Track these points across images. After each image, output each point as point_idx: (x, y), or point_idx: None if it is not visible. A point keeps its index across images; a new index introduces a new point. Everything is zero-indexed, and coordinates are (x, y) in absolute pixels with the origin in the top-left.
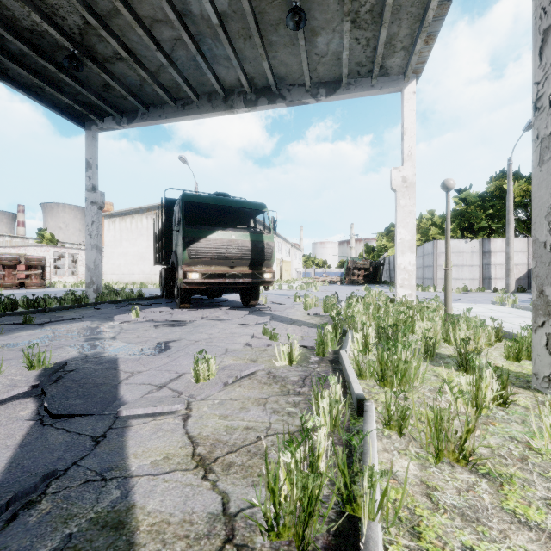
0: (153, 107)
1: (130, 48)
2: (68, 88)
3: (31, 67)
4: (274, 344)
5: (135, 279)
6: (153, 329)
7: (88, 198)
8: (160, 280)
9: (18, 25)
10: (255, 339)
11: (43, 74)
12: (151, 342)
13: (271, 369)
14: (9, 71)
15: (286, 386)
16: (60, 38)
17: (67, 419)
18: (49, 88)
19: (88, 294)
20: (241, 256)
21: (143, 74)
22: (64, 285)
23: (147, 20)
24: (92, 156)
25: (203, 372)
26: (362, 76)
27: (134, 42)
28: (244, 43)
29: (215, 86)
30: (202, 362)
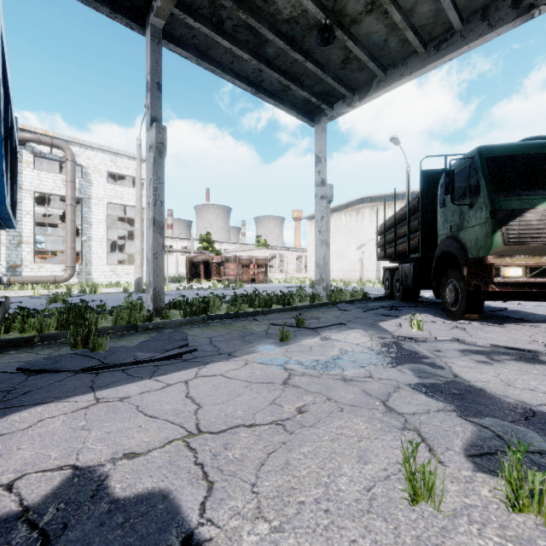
0: (392, 67)
1: None
2: (307, 80)
3: (281, 69)
4: None
5: (334, 276)
6: (496, 362)
7: (317, 193)
8: (384, 277)
9: (278, 20)
10: None
11: (289, 73)
12: None
13: None
14: (264, 81)
15: None
16: (315, 11)
17: None
18: (293, 85)
19: (317, 292)
20: None
21: (396, 18)
22: (279, 281)
23: None
24: (321, 149)
25: None
26: None
27: None
28: None
29: None
30: None
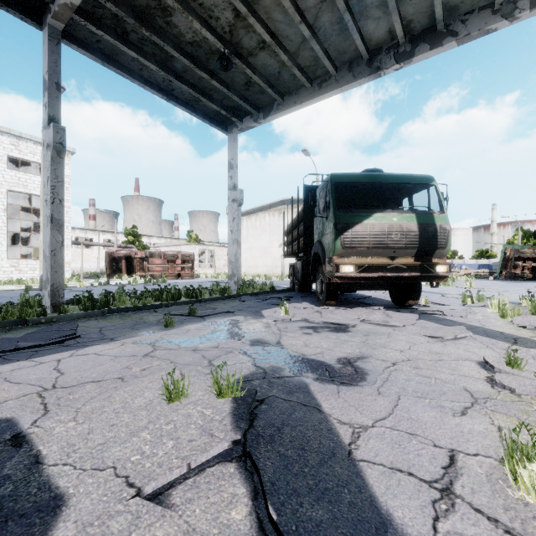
0: (288, 95)
1: (273, 31)
2: (216, 95)
3: (190, 82)
4: None
5: (259, 271)
6: (315, 333)
7: (229, 196)
8: (289, 272)
9: (182, 41)
10: (503, 375)
11: (198, 86)
12: (330, 356)
13: None
14: (175, 90)
15: None
16: (214, 41)
17: None
18: (202, 98)
19: (229, 286)
20: (405, 244)
21: (283, 57)
22: (206, 276)
23: None
24: (233, 157)
25: None
26: None
27: (278, 22)
28: None
29: (359, 48)
30: None
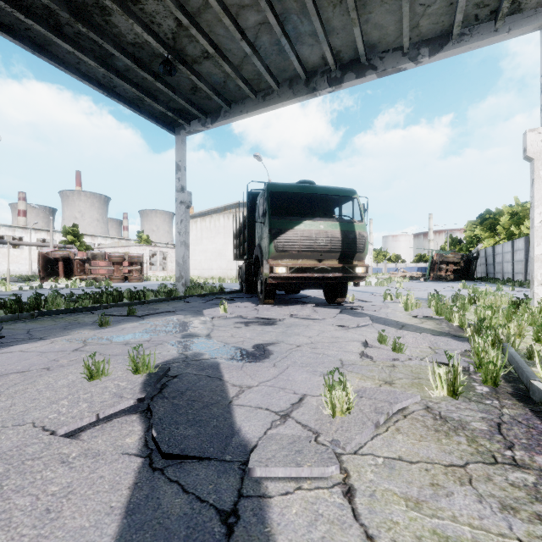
0: (235, 103)
1: (216, 44)
2: (162, 96)
3: (133, 81)
4: (401, 358)
5: (213, 274)
6: (244, 327)
7: (177, 198)
8: (239, 275)
9: (123, 41)
10: (371, 349)
11: (142, 86)
12: (248, 343)
13: (427, 402)
14: (117, 88)
15: (477, 441)
16: (157, 45)
17: (180, 463)
18: (147, 98)
19: (177, 288)
20: (330, 249)
21: (227, 69)
22: (157, 279)
23: (233, 8)
24: (181, 159)
25: (340, 402)
26: (481, 20)
27: (220, 36)
28: (333, 11)
29: (297, 69)
30: (339, 387)
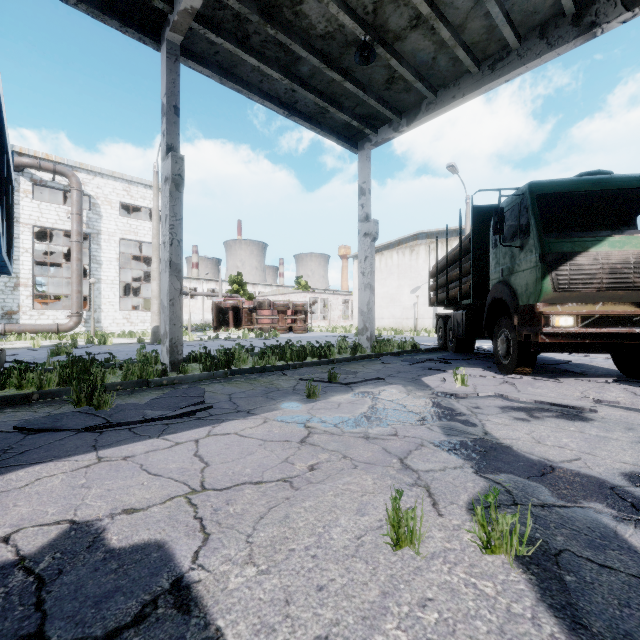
0: (443, 88)
1: None
2: (347, 102)
3: (317, 89)
4: None
5: (384, 324)
6: (534, 420)
7: (360, 230)
8: (437, 326)
9: (312, 35)
10: None
11: (326, 93)
12: (602, 468)
13: None
14: (298, 103)
15: None
16: (353, 26)
17: None
18: (331, 108)
19: (360, 342)
20: None
21: (444, 34)
22: (320, 330)
23: None
24: (365, 179)
25: None
26: None
27: None
28: None
29: (562, 0)
30: None
